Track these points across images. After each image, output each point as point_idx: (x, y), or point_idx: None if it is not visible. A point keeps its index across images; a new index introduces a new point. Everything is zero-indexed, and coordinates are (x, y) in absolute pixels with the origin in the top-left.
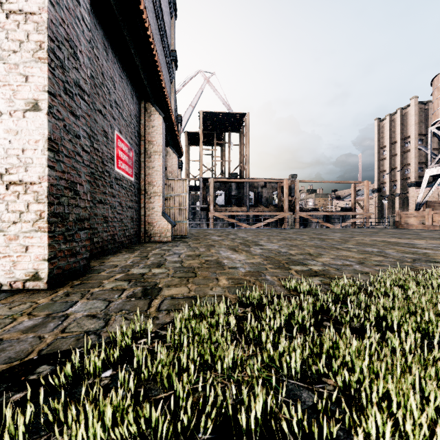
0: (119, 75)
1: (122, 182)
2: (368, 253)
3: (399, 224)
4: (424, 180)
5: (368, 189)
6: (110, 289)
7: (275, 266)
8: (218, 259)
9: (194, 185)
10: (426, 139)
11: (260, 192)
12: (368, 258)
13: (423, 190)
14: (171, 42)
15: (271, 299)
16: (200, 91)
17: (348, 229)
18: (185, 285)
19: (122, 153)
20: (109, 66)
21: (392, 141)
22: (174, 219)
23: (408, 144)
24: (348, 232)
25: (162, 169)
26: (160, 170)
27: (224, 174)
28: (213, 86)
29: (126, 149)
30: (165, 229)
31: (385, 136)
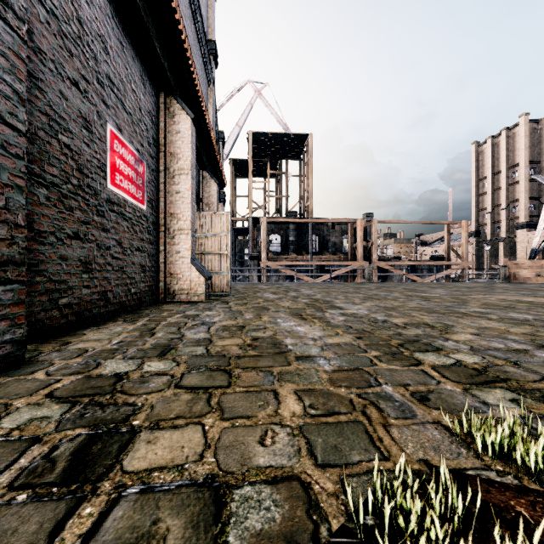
0: (118, 39)
1: (123, 209)
2: (525, 323)
3: (512, 277)
4: (541, 219)
5: (466, 231)
6: (1, 436)
7: (385, 354)
8: (276, 336)
9: (241, 228)
10: (539, 167)
11: (326, 235)
12: (539, 335)
13: (539, 232)
14: (209, 29)
15: (451, 504)
16: (249, 106)
17: (448, 284)
18: (199, 420)
19: (123, 164)
20: (95, 14)
21: (495, 171)
22: (210, 269)
23: (515, 175)
24: (450, 287)
25: (191, 195)
26: (188, 196)
27: (280, 213)
28: (266, 100)
29: (132, 159)
30: (195, 284)
31: (485, 164)
